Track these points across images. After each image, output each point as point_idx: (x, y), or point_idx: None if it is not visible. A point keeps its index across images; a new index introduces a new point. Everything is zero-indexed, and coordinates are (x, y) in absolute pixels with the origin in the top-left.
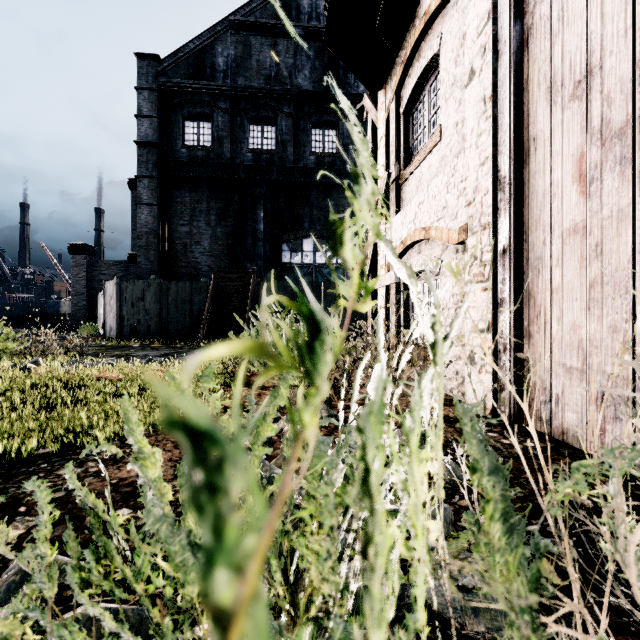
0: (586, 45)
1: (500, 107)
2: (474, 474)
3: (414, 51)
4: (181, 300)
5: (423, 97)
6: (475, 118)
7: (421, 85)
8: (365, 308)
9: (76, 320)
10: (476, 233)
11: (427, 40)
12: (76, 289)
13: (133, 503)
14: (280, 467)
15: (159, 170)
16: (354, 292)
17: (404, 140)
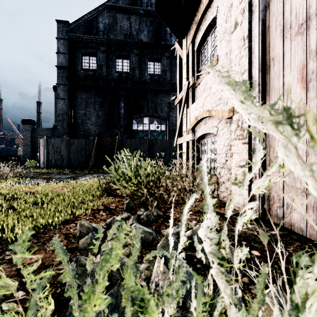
0: (306, 3)
1: (253, 42)
2: None
3: (202, 16)
4: (80, 148)
5: (207, 41)
6: (238, 49)
7: (206, 35)
8: None
9: (25, 158)
10: (239, 112)
11: (209, 10)
12: (25, 142)
13: None
14: (128, 255)
15: (69, 81)
16: None
17: (197, 64)
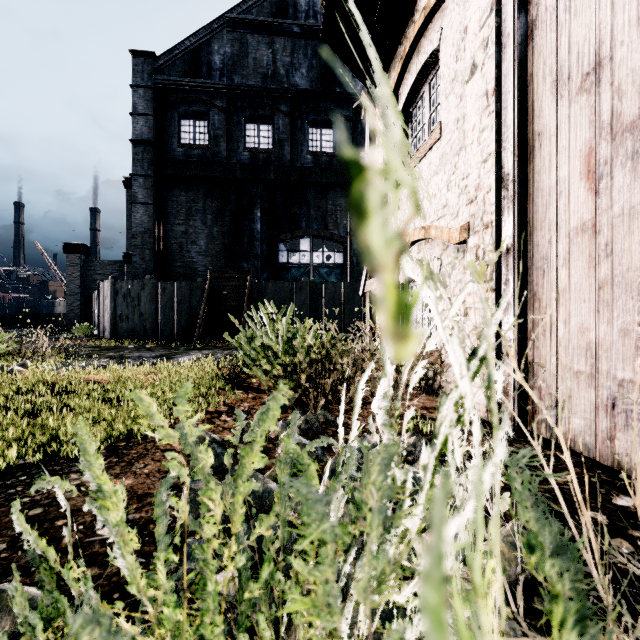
0: (595, 35)
1: (503, 102)
2: (531, 554)
3: (413, 47)
4: (176, 300)
5: (422, 94)
6: (477, 114)
7: (420, 82)
8: (409, 348)
9: (70, 320)
10: (478, 232)
11: (427, 35)
12: (70, 289)
13: None
14: (275, 480)
15: (154, 169)
16: (389, 317)
17: None
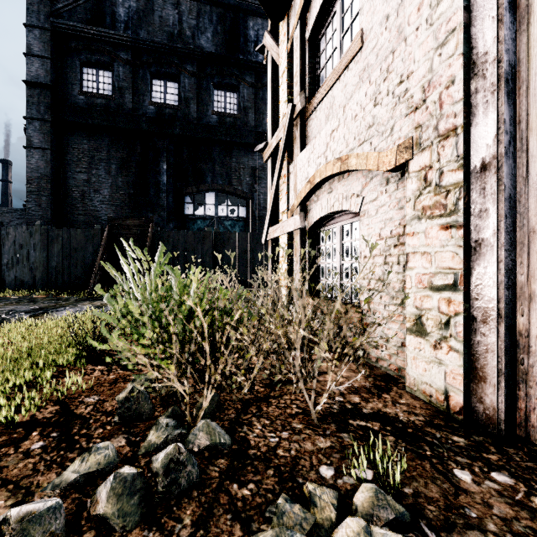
0: None
1: None
2: None
3: None
4: (71, 248)
5: (333, 15)
6: None
7: (331, 0)
8: None
9: None
10: (429, 147)
11: None
12: None
13: None
14: None
15: (53, 114)
16: None
17: (310, 69)
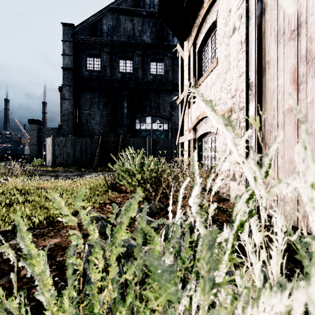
0: (297, 11)
1: (249, 46)
2: None
3: (203, 20)
4: (85, 147)
5: (207, 44)
6: (236, 52)
7: (207, 37)
8: None
9: (32, 157)
10: (236, 112)
11: (210, 14)
12: (32, 142)
13: (49, 262)
14: (134, 239)
15: (74, 82)
16: None
17: (198, 66)
